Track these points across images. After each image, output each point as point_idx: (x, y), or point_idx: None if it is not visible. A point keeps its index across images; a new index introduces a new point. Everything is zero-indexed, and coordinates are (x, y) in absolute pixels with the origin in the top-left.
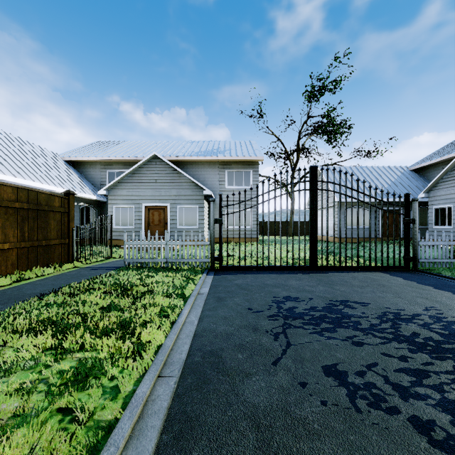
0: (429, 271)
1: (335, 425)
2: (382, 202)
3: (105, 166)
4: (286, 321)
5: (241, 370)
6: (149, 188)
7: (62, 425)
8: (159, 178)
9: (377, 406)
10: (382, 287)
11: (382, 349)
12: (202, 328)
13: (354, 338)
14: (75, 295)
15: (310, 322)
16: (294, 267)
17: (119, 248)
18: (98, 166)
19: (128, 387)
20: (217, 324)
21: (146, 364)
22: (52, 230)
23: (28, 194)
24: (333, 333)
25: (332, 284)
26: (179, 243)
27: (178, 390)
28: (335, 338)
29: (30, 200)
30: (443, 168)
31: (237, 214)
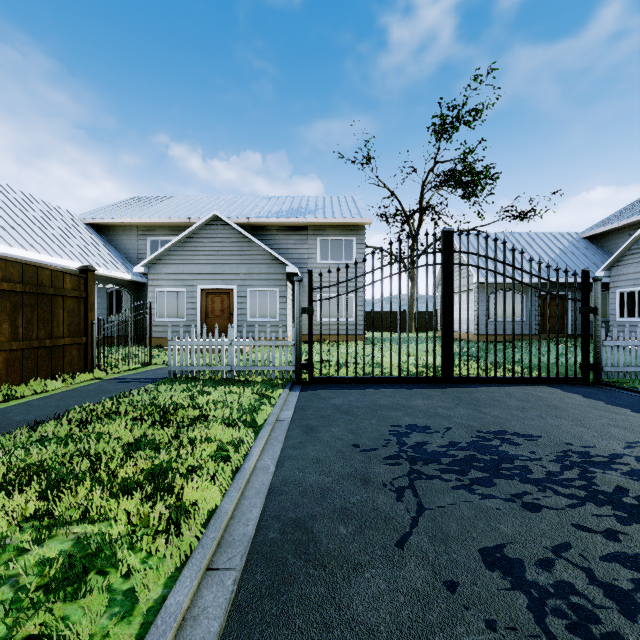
0: (619, 385)
1: None
2: (548, 283)
3: (145, 231)
4: (414, 467)
5: (345, 556)
6: (207, 264)
7: None
8: (222, 248)
9: (585, 631)
10: (554, 410)
11: (572, 517)
12: (281, 478)
13: (524, 497)
14: (88, 423)
15: (451, 468)
16: (419, 379)
17: (164, 350)
18: (134, 231)
19: (153, 593)
20: (306, 472)
21: (188, 546)
22: (60, 324)
23: (22, 270)
24: (490, 488)
25: (478, 404)
26: (249, 343)
27: (239, 597)
28: (494, 496)
29: (27, 278)
30: (630, 234)
31: (334, 301)
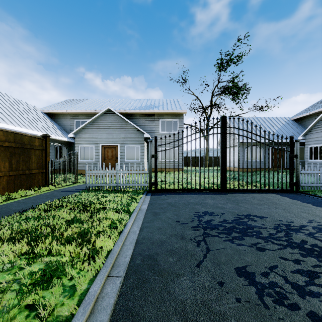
0: (308, 193)
1: (249, 320)
2: (273, 143)
3: (73, 116)
4: (205, 231)
5: (172, 271)
6: (105, 133)
7: (28, 320)
8: (112, 125)
9: (281, 302)
10: (275, 204)
11: (279, 254)
12: (142, 236)
13: (257, 245)
14: (48, 211)
15: (223, 232)
16: (209, 190)
17: (83, 176)
18: (68, 116)
19: (83, 286)
20: (154, 233)
21: (98, 266)
22: (33, 163)
23: (15, 136)
24: (241, 241)
25: (238, 202)
26: (126, 172)
27: (123, 288)
28: (243, 244)
29: (17, 140)
30: (315, 118)
31: (168, 151)
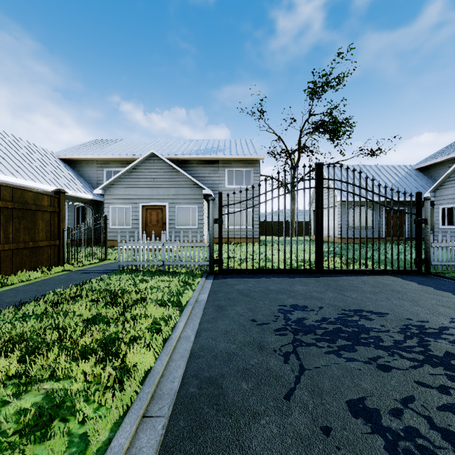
0: (443, 275)
1: None
2: (392, 202)
3: (102, 164)
4: (296, 337)
5: (246, 407)
6: (147, 187)
7: None
8: (157, 176)
9: None
10: (397, 293)
11: (414, 376)
12: (199, 345)
13: (378, 360)
14: (59, 304)
15: (323, 338)
16: (299, 270)
17: (115, 249)
18: (95, 164)
19: (101, 436)
20: (217, 340)
21: (129, 399)
22: (40, 231)
23: (12, 192)
24: (353, 353)
25: (341, 289)
26: (176, 245)
27: (167, 439)
28: (355, 359)
29: (15, 198)
30: (449, 166)
31: (238, 214)
